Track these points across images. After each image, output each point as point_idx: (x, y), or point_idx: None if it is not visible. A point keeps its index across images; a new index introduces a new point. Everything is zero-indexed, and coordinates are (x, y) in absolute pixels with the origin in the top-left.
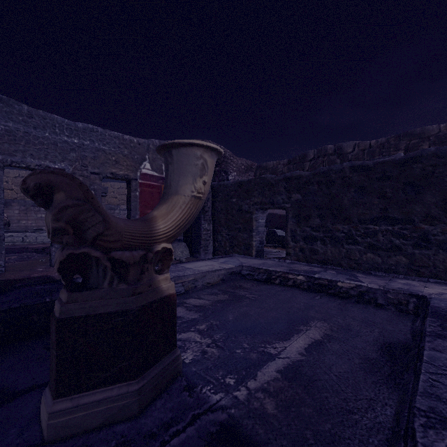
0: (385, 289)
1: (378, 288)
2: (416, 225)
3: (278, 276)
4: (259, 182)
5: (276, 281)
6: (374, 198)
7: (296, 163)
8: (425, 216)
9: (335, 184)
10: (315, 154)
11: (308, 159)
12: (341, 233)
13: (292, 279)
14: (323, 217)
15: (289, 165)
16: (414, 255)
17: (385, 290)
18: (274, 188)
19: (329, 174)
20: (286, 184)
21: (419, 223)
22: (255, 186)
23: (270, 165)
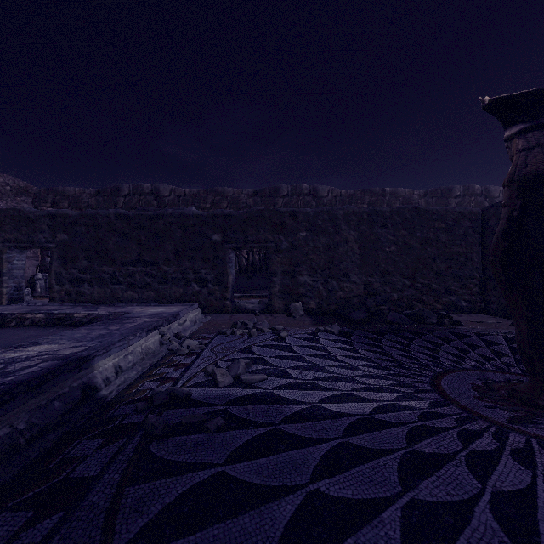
0: (110, 313)
1: (106, 313)
2: (160, 266)
3: (15, 319)
4: (13, 215)
5: (12, 323)
6: (133, 244)
7: (107, 195)
8: (166, 260)
9: (102, 228)
10: (131, 190)
11: (122, 194)
12: (107, 274)
13: (30, 319)
14: (90, 259)
15: (98, 196)
16: (159, 289)
17: (109, 314)
18: (34, 225)
19: (96, 217)
20: (50, 221)
21: (162, 265)
22: (6, 219)
23: (70, 192)
